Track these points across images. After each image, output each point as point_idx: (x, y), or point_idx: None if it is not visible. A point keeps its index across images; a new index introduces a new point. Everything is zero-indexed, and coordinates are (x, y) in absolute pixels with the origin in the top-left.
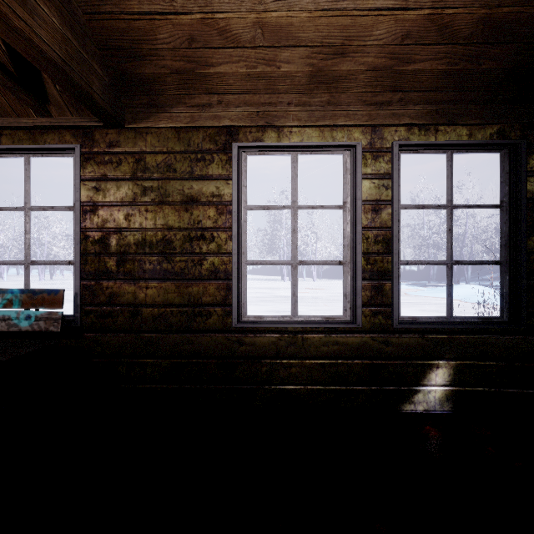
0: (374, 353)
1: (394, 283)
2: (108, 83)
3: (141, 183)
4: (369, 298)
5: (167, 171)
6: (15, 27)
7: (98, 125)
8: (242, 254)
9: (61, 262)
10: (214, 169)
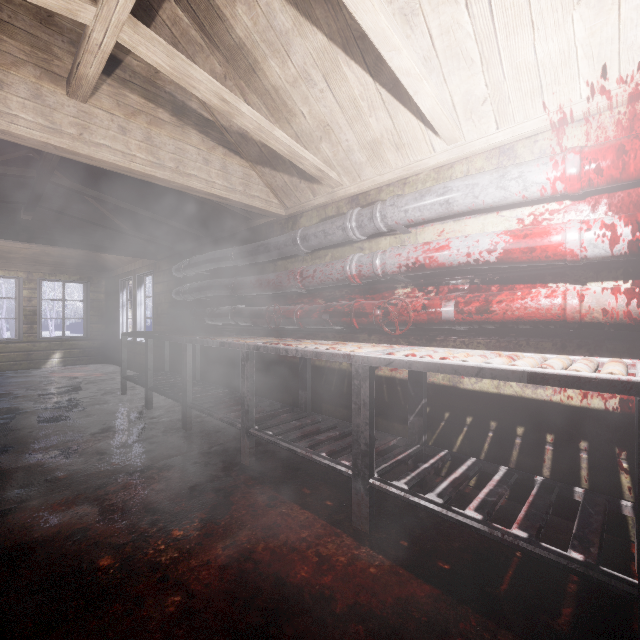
0: (29, 350)
1: (38, 325)
2: None
3: None
4: (27, 331)
5: None
6: None
7: None
8: None
9: None
10: None
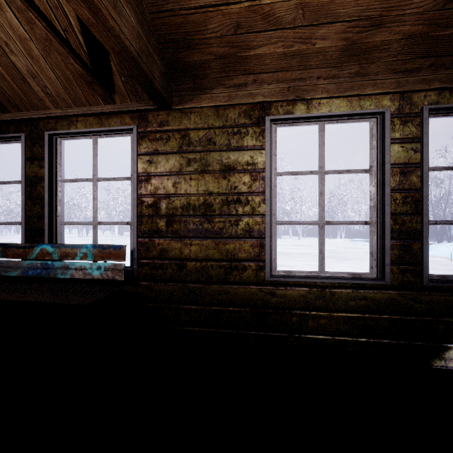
0: (402, 309)
1: (424, 242)
2: (163, 71)
3: (186, 155)
4: (397, 256)
5: (207, 144)
6: (109, 26)
7: (151, 108)
8: (272, 216)
9: (121, 223)
10: (249, 141)
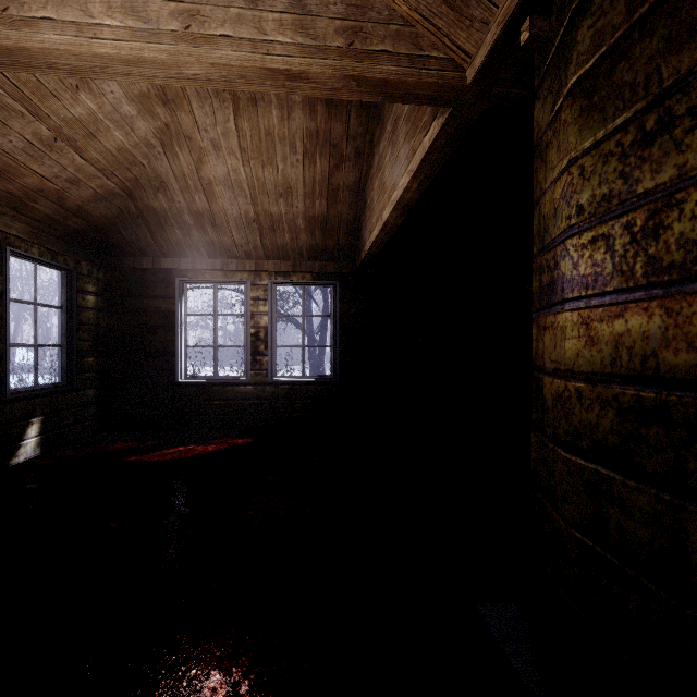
0: None
1: (7, 362)
2: None
3: None
4: None
5: None
6: None
7: None
8: None
9: None
10: None
